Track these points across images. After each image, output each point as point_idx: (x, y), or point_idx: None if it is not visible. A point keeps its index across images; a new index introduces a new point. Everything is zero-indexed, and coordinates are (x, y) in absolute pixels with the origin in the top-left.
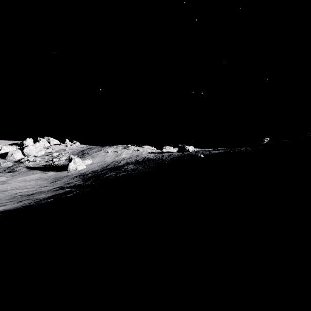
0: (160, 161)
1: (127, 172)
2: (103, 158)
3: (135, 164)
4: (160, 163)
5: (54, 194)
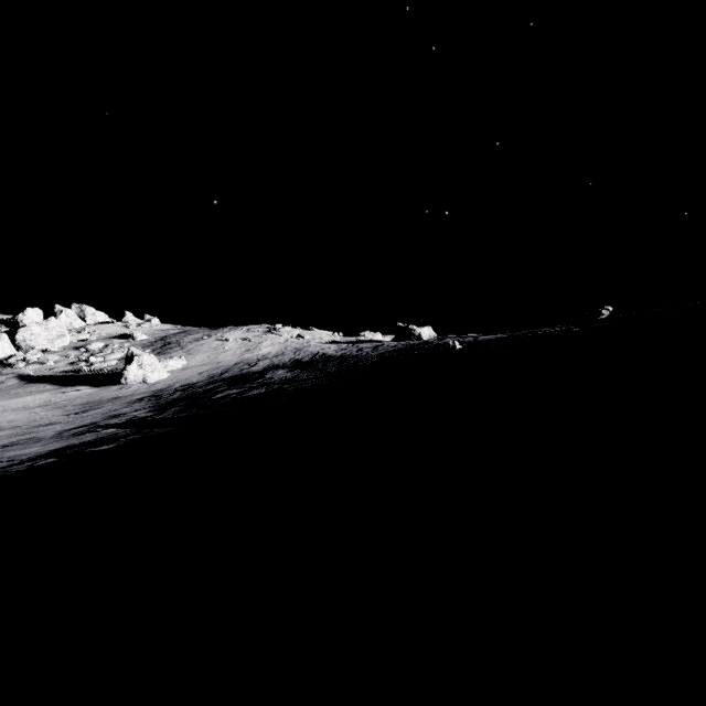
0: (352, 359)
1: (270, 386)
2: (214, 355)
3: (291, 369)
4: (354, 364)
5: (65, 444)
